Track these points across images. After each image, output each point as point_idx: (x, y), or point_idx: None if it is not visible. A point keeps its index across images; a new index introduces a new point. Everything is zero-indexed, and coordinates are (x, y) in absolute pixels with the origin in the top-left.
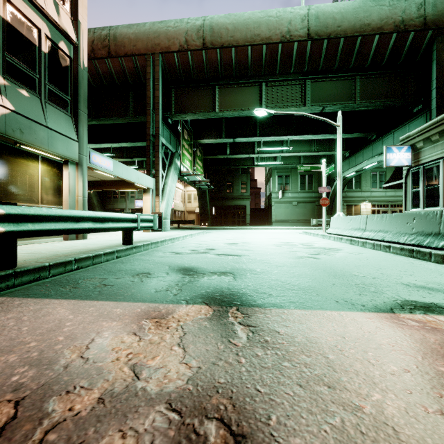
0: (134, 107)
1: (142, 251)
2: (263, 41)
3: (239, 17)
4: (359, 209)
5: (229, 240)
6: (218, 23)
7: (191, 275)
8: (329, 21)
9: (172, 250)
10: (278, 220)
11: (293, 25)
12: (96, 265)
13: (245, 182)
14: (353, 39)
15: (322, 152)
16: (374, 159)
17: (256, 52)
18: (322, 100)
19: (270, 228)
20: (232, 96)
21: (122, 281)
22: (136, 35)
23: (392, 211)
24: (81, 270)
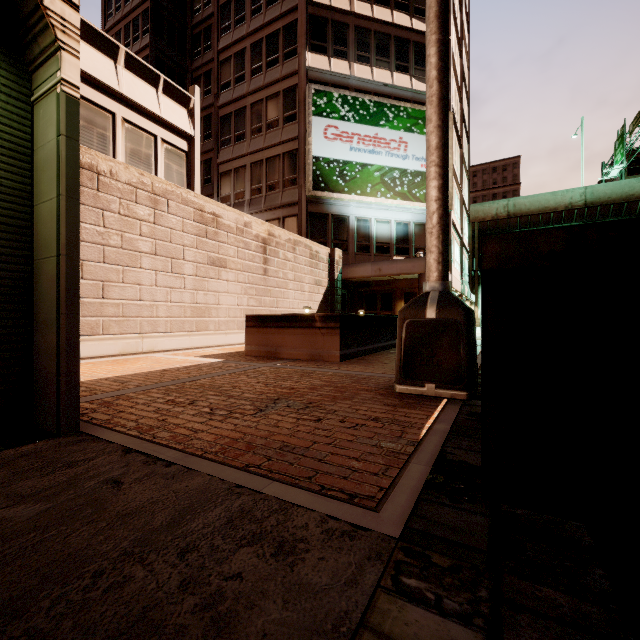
0: None
1: None
2: (551, 211)
3: (534, 197)
4: None
5: None
6: (519, 202)
7: None
8: (601, 195)
9: None
10: None
11: (573, 199)
12: None
13: None
14: (621, 204)
15: None
16: None
17: (546, 216)
18: None
19: None
20: None
21: None
22: None
23: None
24: None
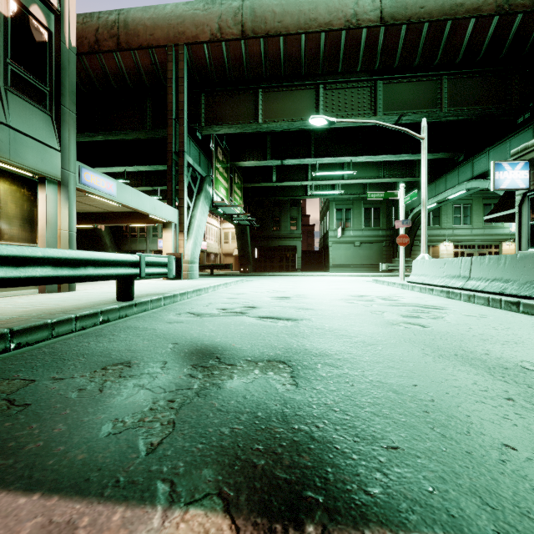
0: (152, 117)
1: (149, 310)
2: (322, 27)
3: None
4: (437, 251)
5: (276, 292)
6: (262, 5)
7: (207, 370)
8: None
9: (192, 308)
10: (337, 265)
11: (360, 6)
12: (58, 338)
13: (295, 217)
14: (441, 24)
15: (393, 179)
16: (463, 186)
17: (312, 42)
18: (398, 108)
19: (328, 275)
20: (279, 103)
21: (59, 389)
22: (153, 21)
23: (479, 254)
24: (22, 349)
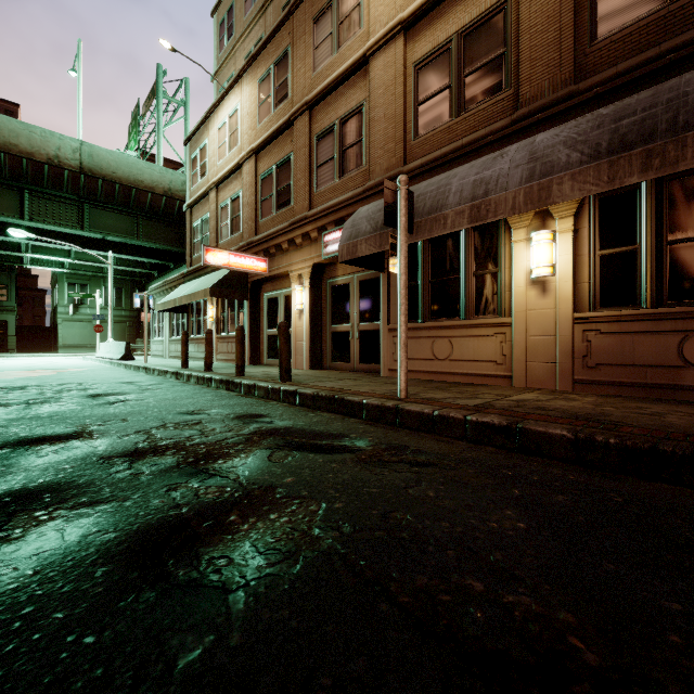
0: None
1: None
2: (24, 155)
3: None
4: None
5: None
6: None
7: None
8: (105, 164)
9: None
10: (69, 345)
11: (63, 152)
12: None
13: (5, 284)
14: (129, 188)
15: (126, 268)
16: None
17: (13, 161)
18: (104, 229)
19: (48, 355)
20: None
21: None
22: None
23: None
24: None
